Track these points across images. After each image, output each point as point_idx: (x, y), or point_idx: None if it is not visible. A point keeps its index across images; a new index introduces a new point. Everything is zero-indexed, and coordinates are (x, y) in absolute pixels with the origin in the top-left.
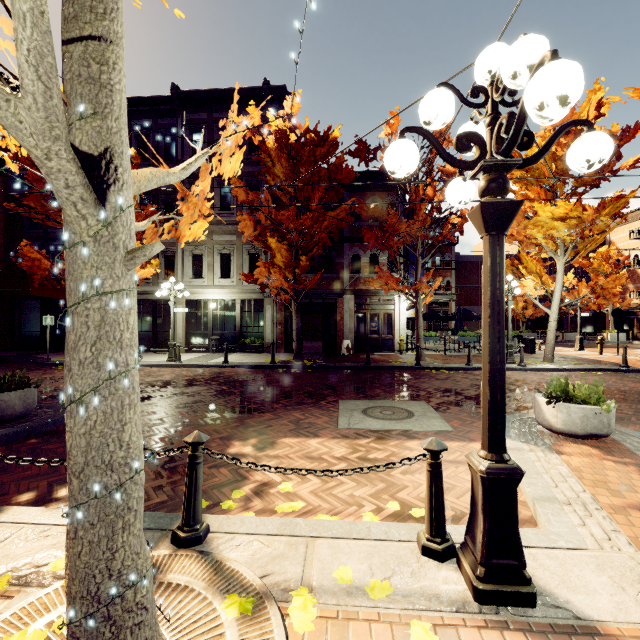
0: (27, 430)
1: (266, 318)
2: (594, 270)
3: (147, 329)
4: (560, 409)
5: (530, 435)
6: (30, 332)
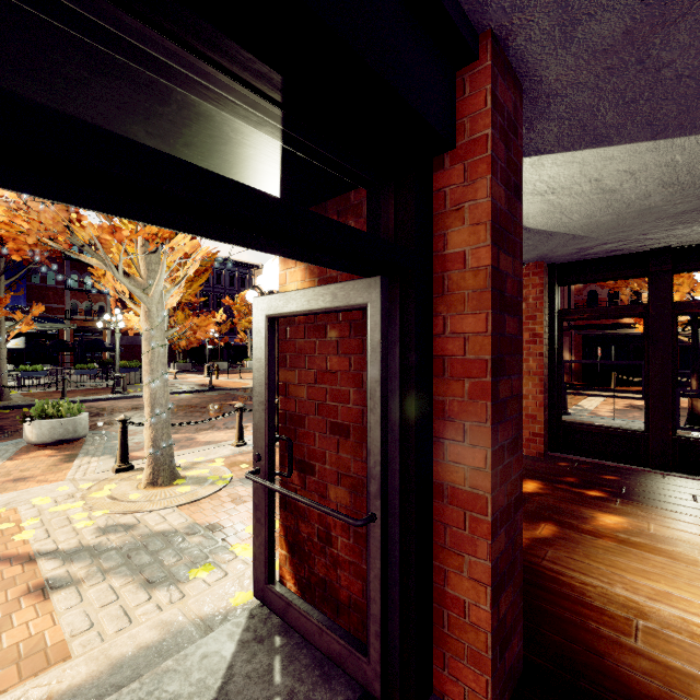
0: None
1: None
2: (238, 309)
3: None
4: (35, 425)
5: (6, 452)
6: None
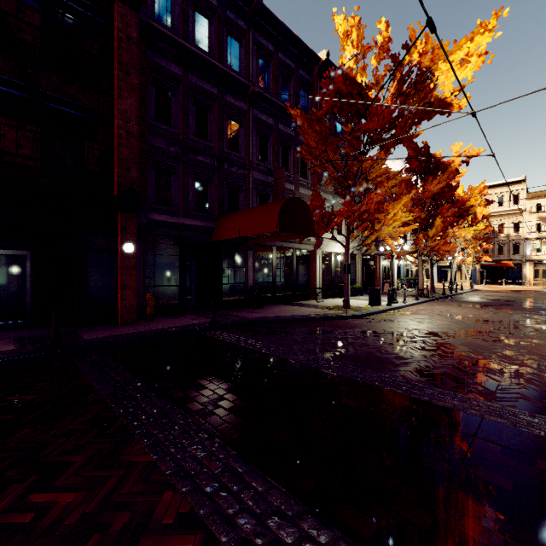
0: None
1: (358, 269)
2: None
3: (288, 279)
4: None
5: None
6: (160, 287)
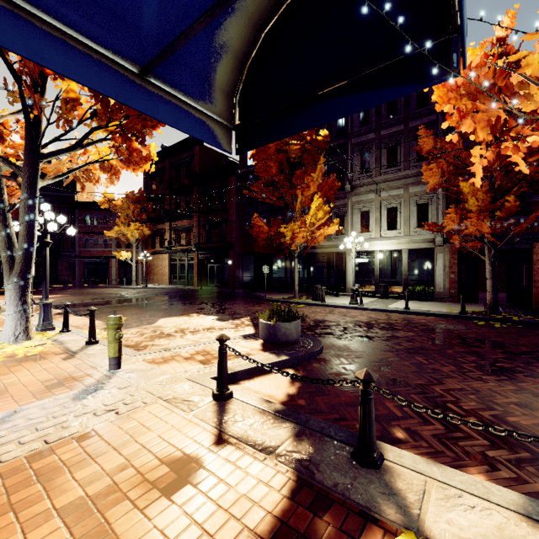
0: (307, 355)
1: (436, 267)
2: None
3: (322, 276)
4: None
5: None
6: (248, 277)
